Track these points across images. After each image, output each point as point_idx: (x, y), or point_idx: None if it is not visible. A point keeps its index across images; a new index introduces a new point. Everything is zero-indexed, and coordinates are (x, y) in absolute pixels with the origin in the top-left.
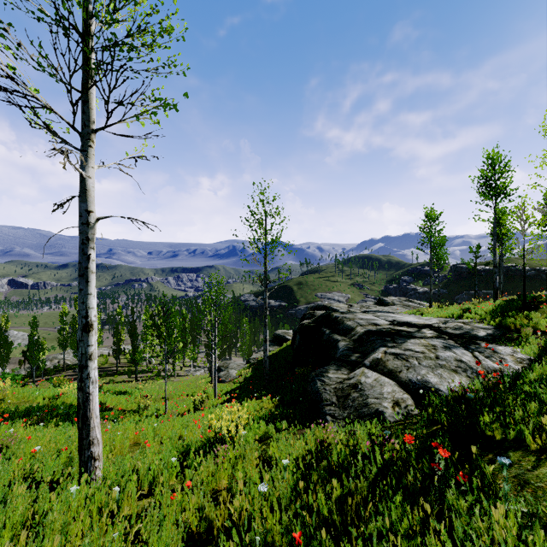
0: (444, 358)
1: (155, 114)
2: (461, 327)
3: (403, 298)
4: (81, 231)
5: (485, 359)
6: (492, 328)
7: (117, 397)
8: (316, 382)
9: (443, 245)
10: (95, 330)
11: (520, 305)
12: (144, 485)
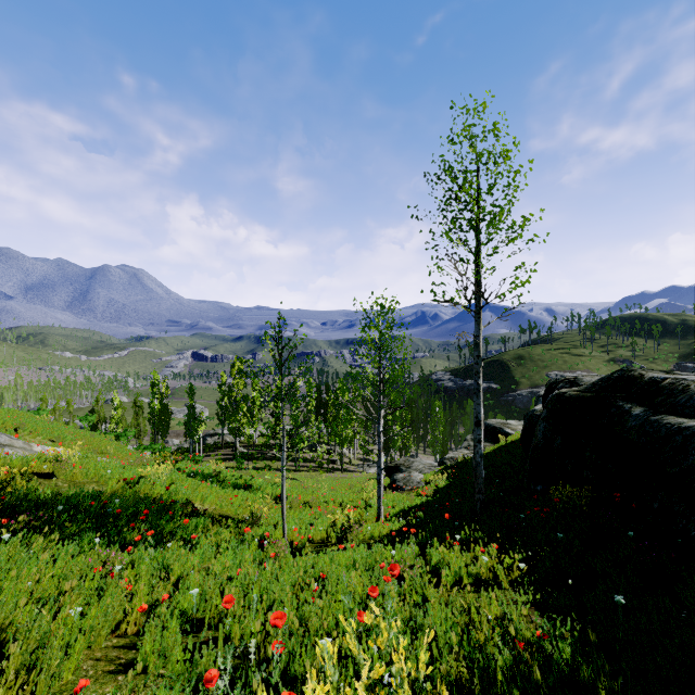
0: None
1: None
2: None
3: None
4: None
5: None
6: None
7: (233, 492)
8: None
9: None
10: None
11: None
12: None
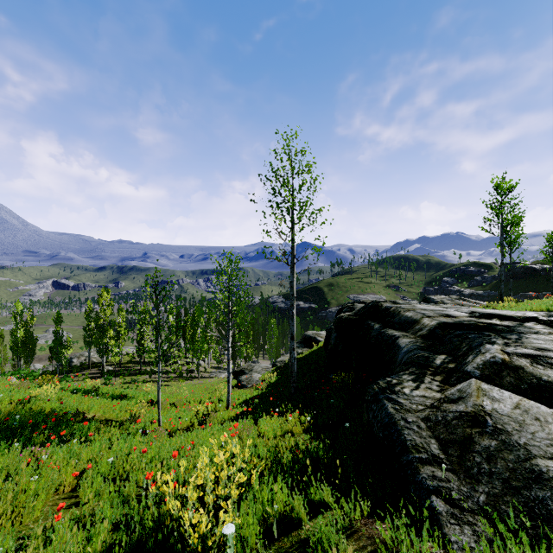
0: None
1: None
2: None
3: (455, 296)
4: None
5: None
6: None
7: (112, 401)
8: (384, 404)
9: (516, 226)
10: None
11: None
12: None
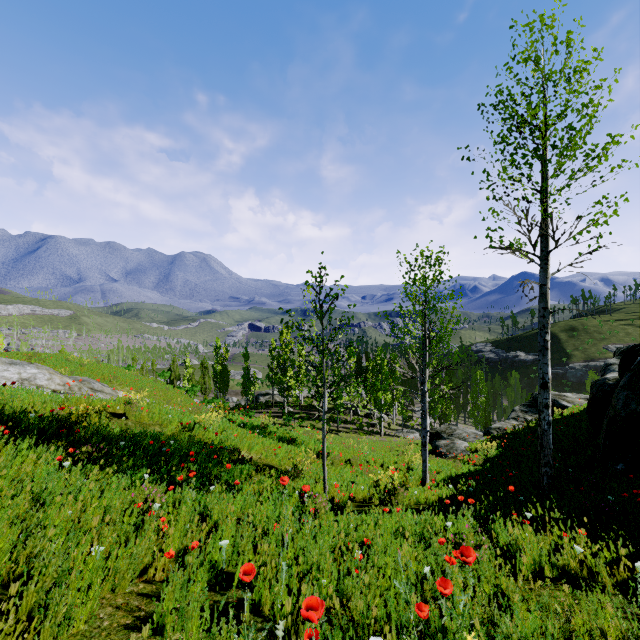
0: None
1: None
2: None
3: None
4: None
5: None
6: None
7: (278, 444)
8: None
9: None
10: None
11: None
12: None
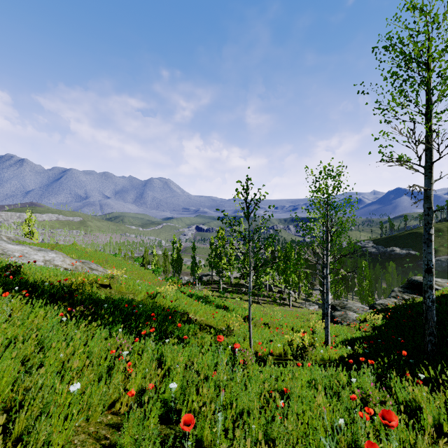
0: None
1: None
2: None
3: None
4: None
5: None
6: None
7: (216, 310)
8: None
9: None
10: None
11: None
12: None
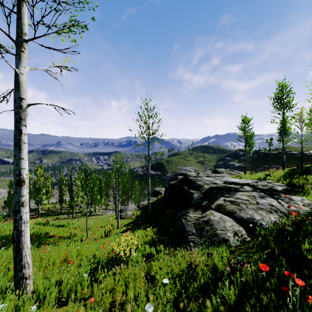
0: (262, 203)
1: (71, 31)
2: (266, 185)
3: (228, 169)
4: (15, 112)
5: (285, 204)
6: (285, 185)
7: (58, 228)
8: (181, 219)
9: (252, 138)
10: (26, 185)
11: (299, 172)
12: (64, 294)
